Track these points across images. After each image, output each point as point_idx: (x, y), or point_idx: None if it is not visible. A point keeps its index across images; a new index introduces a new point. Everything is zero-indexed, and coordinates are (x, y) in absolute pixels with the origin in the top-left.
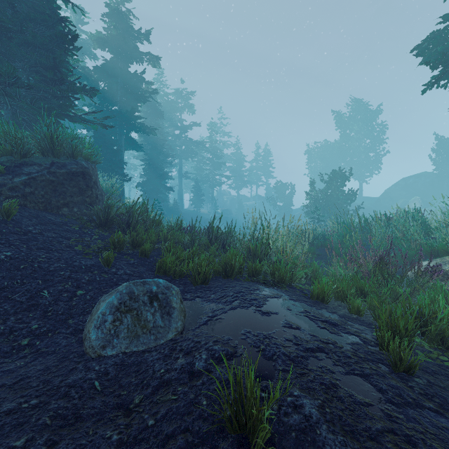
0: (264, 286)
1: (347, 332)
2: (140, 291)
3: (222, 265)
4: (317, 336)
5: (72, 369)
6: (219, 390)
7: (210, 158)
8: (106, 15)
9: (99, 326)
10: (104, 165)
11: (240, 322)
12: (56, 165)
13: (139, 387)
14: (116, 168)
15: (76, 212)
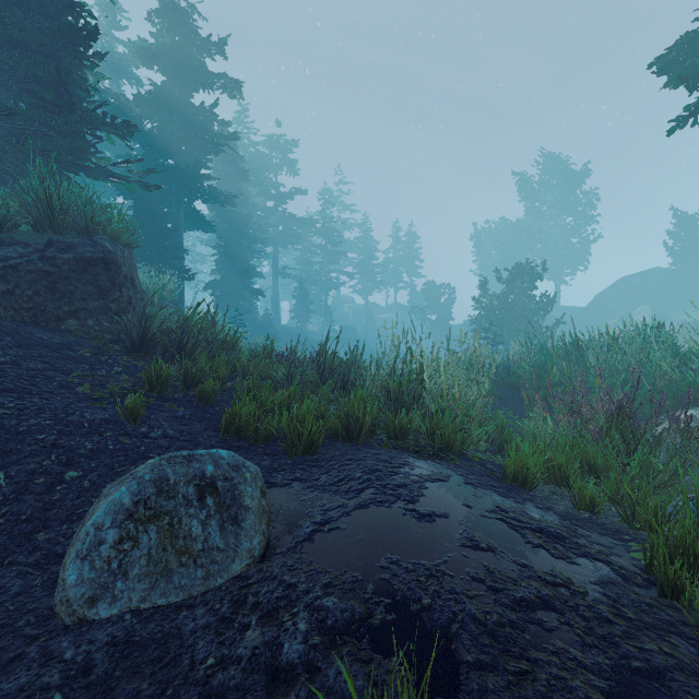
0: (417, 457)
1: (585, 555)
2: (180, 476)
3: (340, 419)
4: (531, 566)
5: (13, 658)
6: None
7: (323, 246)
8: (156, 13)
9: (86, 554)
10: (152, 254)
11: (377, 538)
12: (56, 245)
13: None
14: (170, 258)
15: (91, 328)
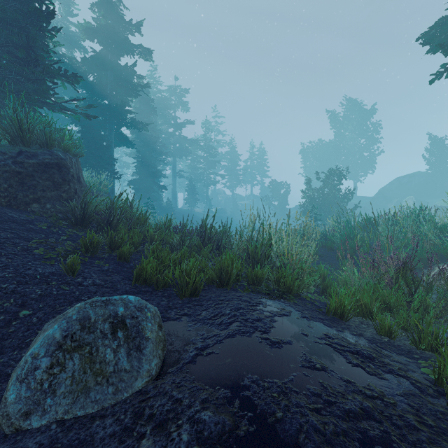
0: (268, 298)
1: (390, 371)
2: (99, 315)
3: (215, 272)
4: (353, 382)
5: None
6: None
7: (205, 157)
8: (96, 5)
9: (24, 378)
10: (93, 162)
11: (241, 361)
12: (25, 154)
13: None
14: (105, 164)
15: (49, 209)
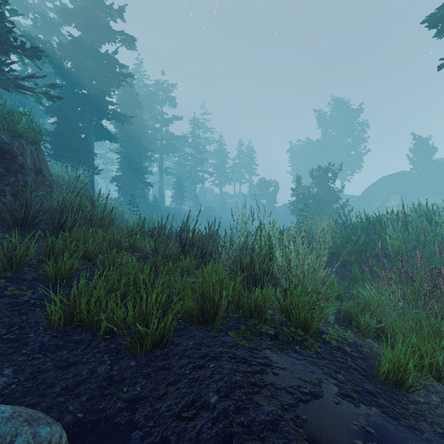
0: (276, 346)
1: None
2: None
3: (196, 301)
4: None
5: None
6: None
7: (193, 154)
8: None
9: None
10: (70, 156)
11: None
12: None
13: None
14: (82, 158)
15: None
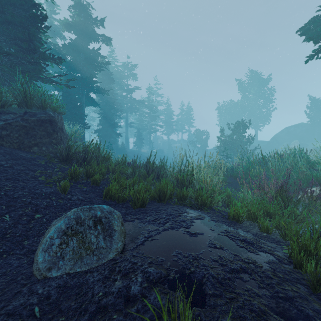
0: (190, 209)
1: (263, 251)
2: (86, 216)
3: (156, 192)
4: (238, 255)
5: (17, 293)
6: (153, 320)
7: (148, 113)
8: (72, 7)
9: (46, 249)
10: (70, 117)
11: (172, 243)
12: (28, 114)
13: (78, 312)
14: (79, 118)
15: (44, 151)
